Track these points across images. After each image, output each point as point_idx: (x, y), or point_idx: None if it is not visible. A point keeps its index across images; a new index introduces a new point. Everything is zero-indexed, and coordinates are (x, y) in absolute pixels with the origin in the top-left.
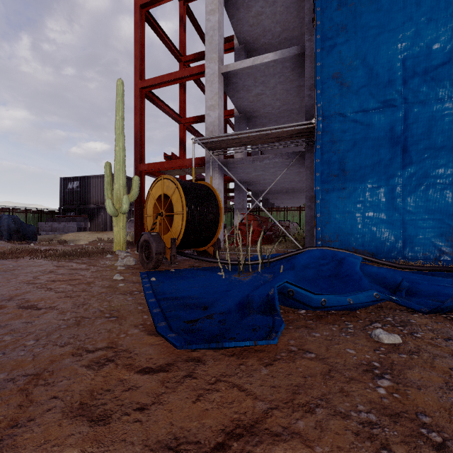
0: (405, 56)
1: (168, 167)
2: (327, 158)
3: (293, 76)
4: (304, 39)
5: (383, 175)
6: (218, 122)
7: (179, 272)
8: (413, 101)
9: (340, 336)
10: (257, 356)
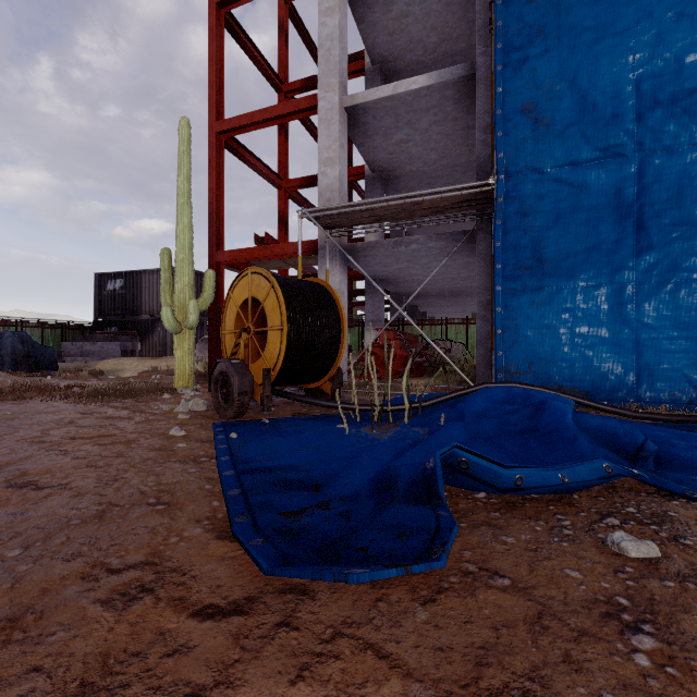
0: (640, 74)
1: (260, 256)
2: (513, 241)
3: (457, 111)
4: (473, 55)
5: (604, 268)
6: (339, 185)
7: (276, 424)
8: (653, 147)
9: (551, 543)
10: (407, 583)
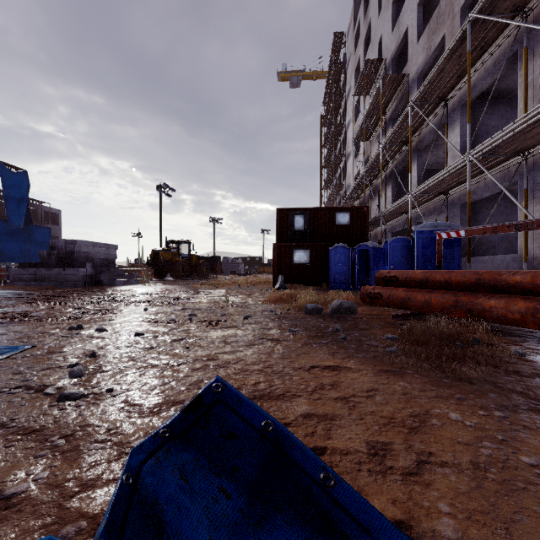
0: None
1: None
2: None
3: None
4: None
5: None
6: None
7: None
8: None
9: None
10: None
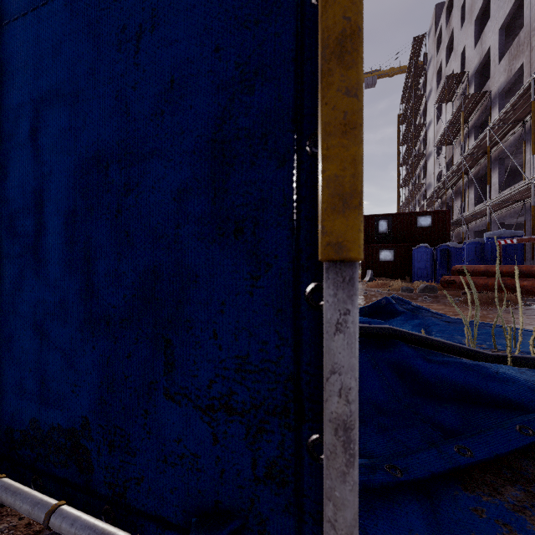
0: None
1: None
2: None
3: None
4: None
5: None
6: None
7: None
8: None
9: None
10: None
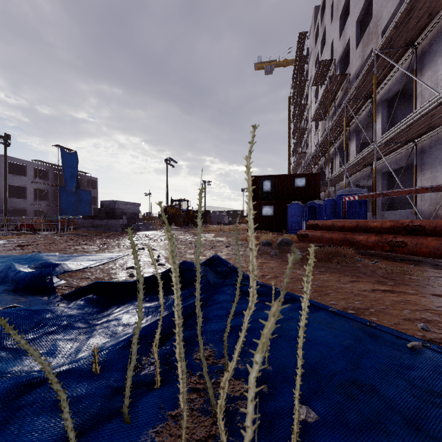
0: None
1: None
2: None
3: None
4: None
5: None
6: None
7: None
8: None
9: None
10: None
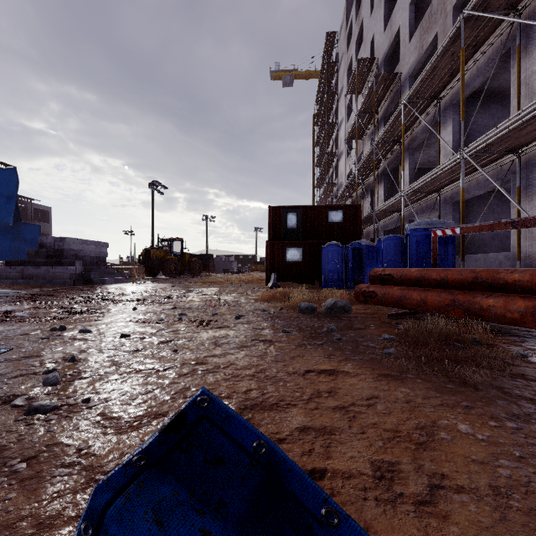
0: None
1: None
2: None
3: None
4: None
5: None
6: None
7: None
8: None
9: None
10: None
